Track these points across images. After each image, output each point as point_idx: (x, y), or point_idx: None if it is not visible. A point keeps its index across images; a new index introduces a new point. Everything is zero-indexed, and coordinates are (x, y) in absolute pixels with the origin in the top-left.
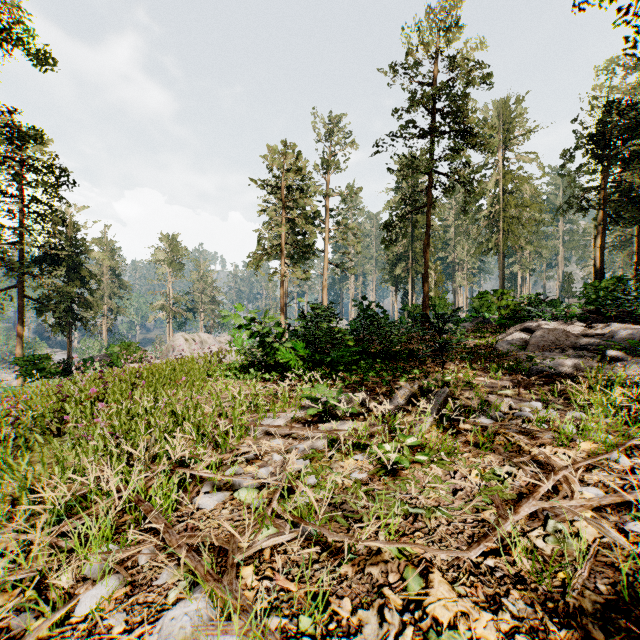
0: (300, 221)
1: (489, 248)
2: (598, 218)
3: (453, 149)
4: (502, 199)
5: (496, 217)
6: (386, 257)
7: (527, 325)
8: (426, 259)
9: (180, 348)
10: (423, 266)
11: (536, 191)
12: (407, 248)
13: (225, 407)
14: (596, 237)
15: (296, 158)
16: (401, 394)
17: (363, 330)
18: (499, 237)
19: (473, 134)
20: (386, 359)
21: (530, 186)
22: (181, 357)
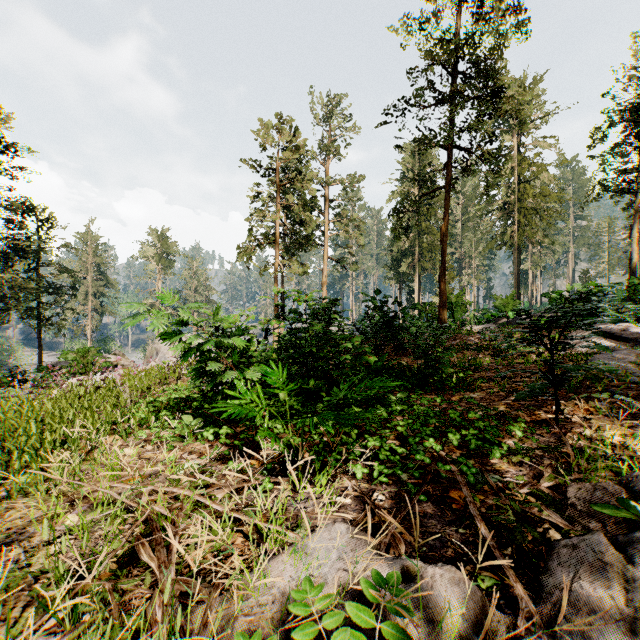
0: (296, 206)
1: (503, 242)
2: (634, 205)
3: (477, 117)
4: (518, 188)
5: (511, 208)
6: (390, 253)
7: (605, 328)
8: (443, 249)
9: (164, 351)
10: (430, 262)
11: (555, 180)
12: (413, 243)
13: (51, 566)
14: (632, 226)
15: (292, 136)
16: (586, 578)
17: (374, 334)
18: (514, 230)
19: (502, 98)
20: (427, 387)
21: (549, 174)
22: (104, 379)
